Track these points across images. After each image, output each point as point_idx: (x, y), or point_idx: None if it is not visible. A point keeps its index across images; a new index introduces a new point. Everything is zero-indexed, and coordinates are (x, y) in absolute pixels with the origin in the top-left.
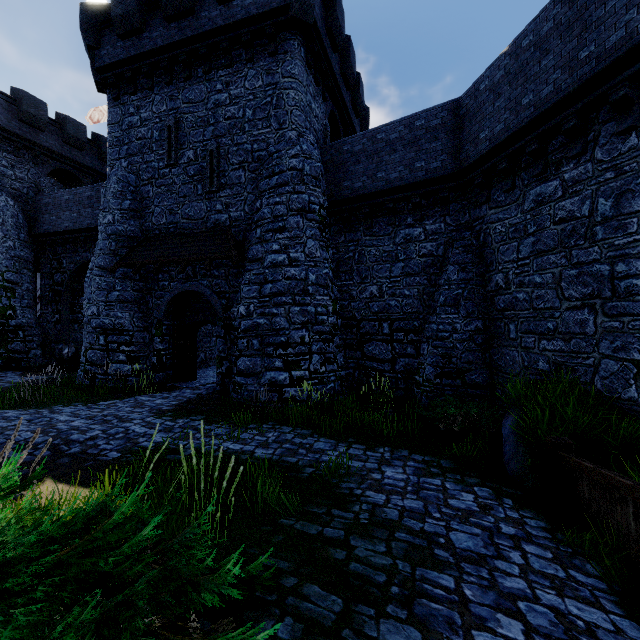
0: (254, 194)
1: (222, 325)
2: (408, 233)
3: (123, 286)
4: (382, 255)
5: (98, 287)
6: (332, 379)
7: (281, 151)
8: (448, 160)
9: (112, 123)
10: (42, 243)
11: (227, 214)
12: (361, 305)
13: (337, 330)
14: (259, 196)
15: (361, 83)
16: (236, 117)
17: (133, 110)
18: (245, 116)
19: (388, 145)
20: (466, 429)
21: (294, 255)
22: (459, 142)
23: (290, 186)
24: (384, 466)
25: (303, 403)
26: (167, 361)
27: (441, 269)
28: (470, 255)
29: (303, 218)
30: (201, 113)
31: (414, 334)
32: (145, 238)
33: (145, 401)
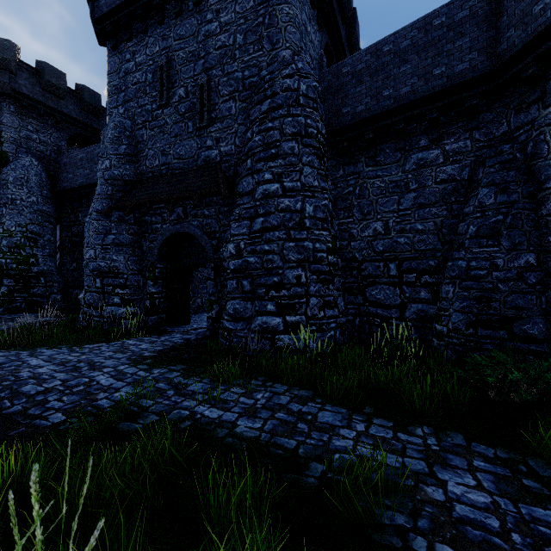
0: (245, 125)
1: (212, 267)
2: (421, 157)
3: (118, 229)
4: (388, 186)
5: (95, 231)
6: (332, 326)
7: (274, 73)
8: (479, 58)
9: (111, 72)
10: (62, 199)
11: (217, 149)
12: (362, 244)
13: (337, 271)
14: (250, 126)
15: (357, 19)
16: (226, 45)
17: (129, 56)
18: (236, 42)
19: (397, 56)
20: (533, 401)
21: (288, 184)
22: (495, 32)
23: (284, 109)
24: (438, 468)
25: (299, 353)
26: (160, 304)
27: (466, 196)
28: (513, 172)
29: (298, 144)
30: (192, 47)
31: (429, 275)
32: (139, 181)
33: (130, 345)
